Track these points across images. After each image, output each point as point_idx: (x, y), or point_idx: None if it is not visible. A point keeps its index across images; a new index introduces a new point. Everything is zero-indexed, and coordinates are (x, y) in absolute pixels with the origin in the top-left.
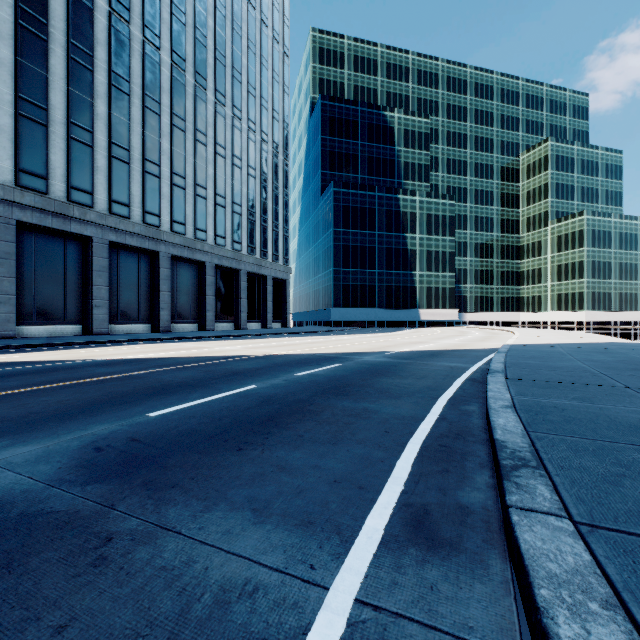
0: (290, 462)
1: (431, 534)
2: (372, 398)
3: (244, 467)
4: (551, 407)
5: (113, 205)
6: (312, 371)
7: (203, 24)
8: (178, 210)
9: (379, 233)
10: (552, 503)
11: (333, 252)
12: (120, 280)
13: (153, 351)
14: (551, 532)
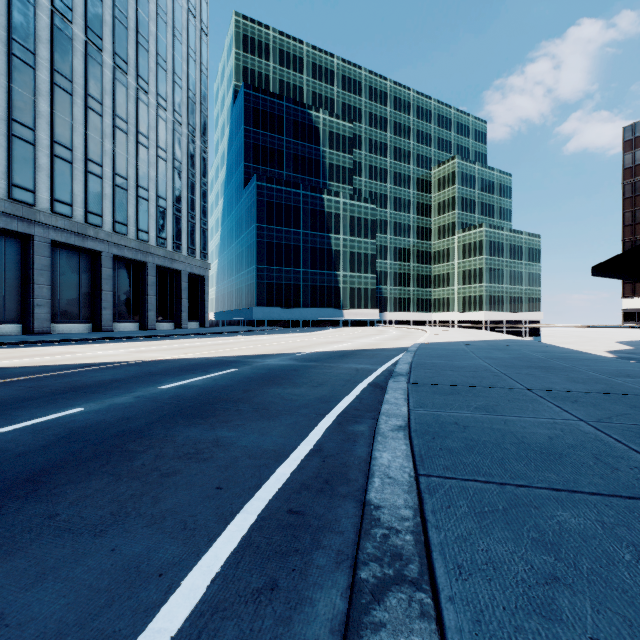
0: None
1: None
2: (238, 420)
3: None
4: (452, 424)
5: None
6: (188, 381)
7: None
8: (62, 187)
9: (304, 232)
10: None
11: (256, 248)
12: None
13: None
14: None
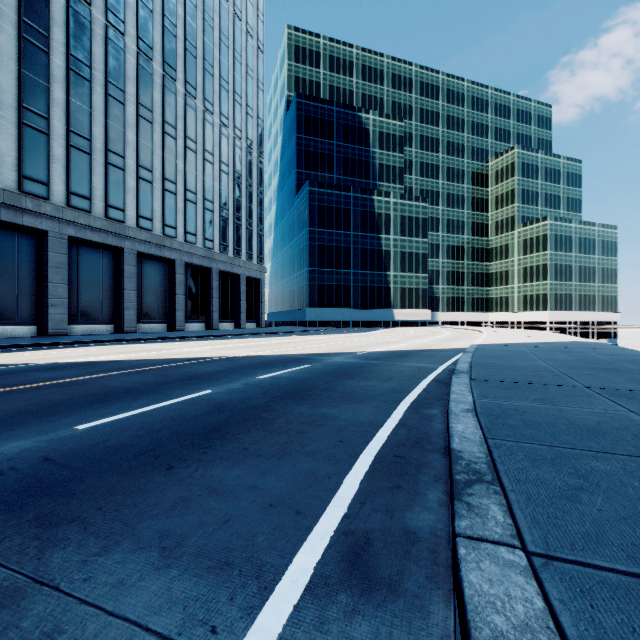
0: (224, 482)
1: (368, 572)
2: (333, 402)
3: (168, 491)
4: (512, 410)
5: (72, 197)
6: (276, 373)
7: (172, 12)
8: (145, 205)
9: (354, 233)
10: (505, 528)
11: (308, 252)
12: (80, 277)
13: (110, 353)
14: (501, 569)
